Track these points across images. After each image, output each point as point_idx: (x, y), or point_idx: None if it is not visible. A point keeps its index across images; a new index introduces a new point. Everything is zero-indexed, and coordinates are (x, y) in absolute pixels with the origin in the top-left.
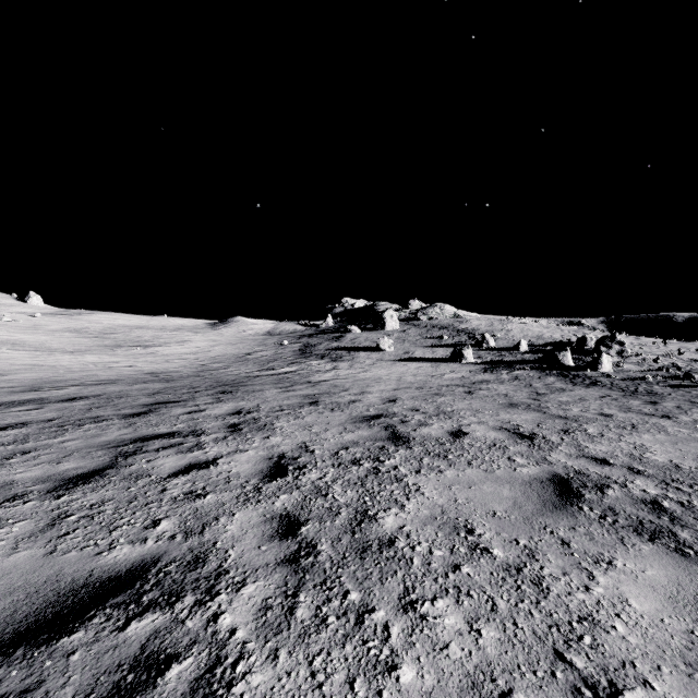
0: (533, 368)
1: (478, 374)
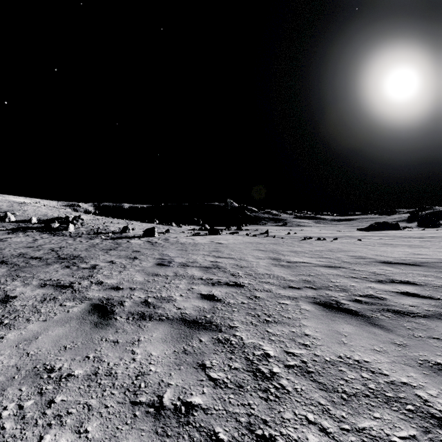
0: (38, 231)
1: (4, 235)
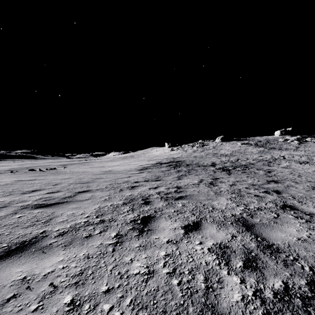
0: None
1: None
